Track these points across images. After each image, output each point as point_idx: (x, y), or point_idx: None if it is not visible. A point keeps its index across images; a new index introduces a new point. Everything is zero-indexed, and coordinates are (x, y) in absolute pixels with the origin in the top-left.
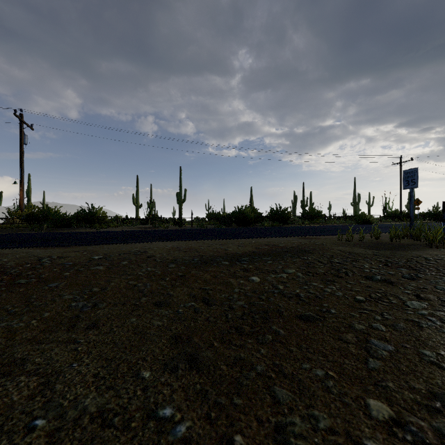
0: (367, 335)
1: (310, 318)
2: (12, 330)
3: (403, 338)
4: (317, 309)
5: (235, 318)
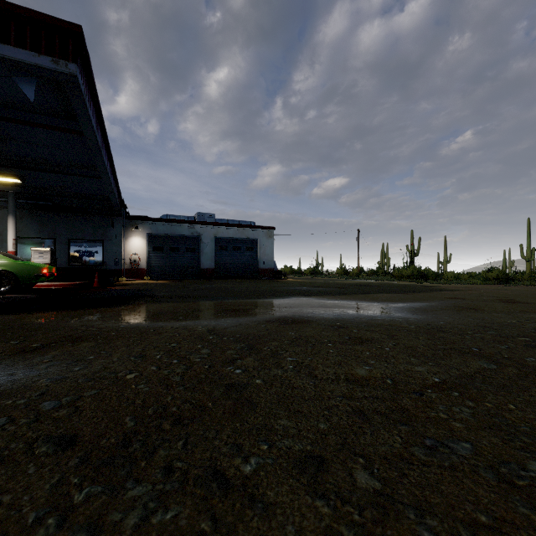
0: (40, 412)
1: (61, 435)
2: (429, 402)
3: (4, 413)
4: (3, 464)
5: (175, 440)
